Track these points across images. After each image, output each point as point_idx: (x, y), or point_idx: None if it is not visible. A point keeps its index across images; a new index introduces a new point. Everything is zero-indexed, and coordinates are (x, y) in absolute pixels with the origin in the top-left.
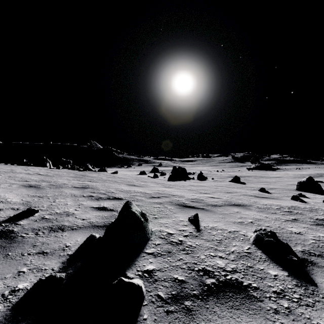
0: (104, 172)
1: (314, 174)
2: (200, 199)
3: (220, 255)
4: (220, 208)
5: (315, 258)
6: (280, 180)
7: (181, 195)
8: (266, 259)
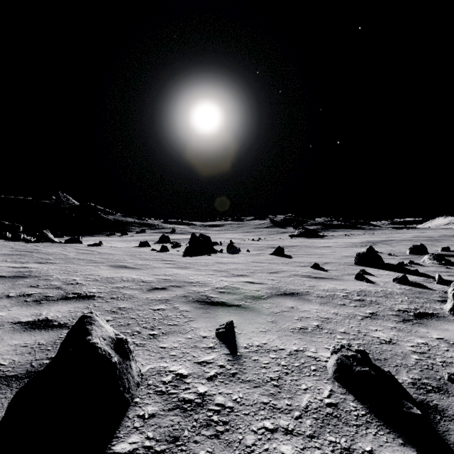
0: (76, 244)
1: (366, 242)
2: (233, 287)
3: (285, 426)
4: (267, 302)
5: (437, 398)
6: (332, 251)
7: (204, 281)
8: (367, 418)
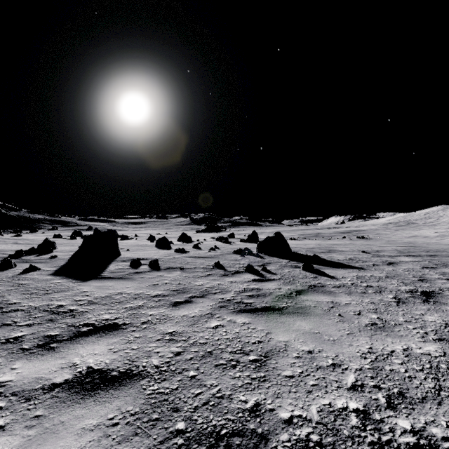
0: None
1: None
2: None
3: None
4: None
5: None
6: None
7: None
8: None
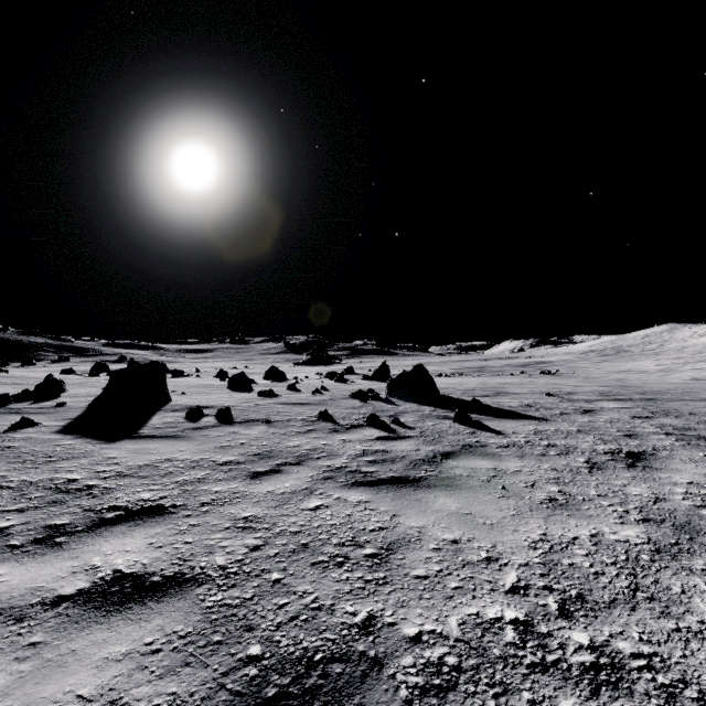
0: None
1: None
2: None
3: None
4: None
5: None
6: None
7: None
8: None
